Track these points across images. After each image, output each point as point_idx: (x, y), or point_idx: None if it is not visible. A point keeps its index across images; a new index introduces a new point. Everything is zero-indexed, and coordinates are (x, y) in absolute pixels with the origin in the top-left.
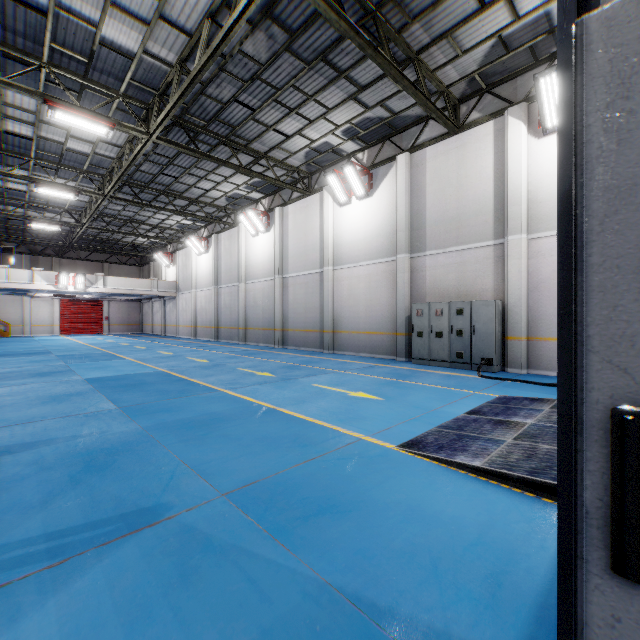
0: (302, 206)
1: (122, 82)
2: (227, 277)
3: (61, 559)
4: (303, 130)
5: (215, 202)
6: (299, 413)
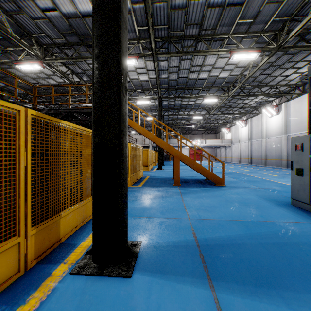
0: (298, 100)
1: (221, 84)
2: (256, 136)
3: (236, 187)
4: (296, 71)
5: (250, 106)
6: (284, 183)
